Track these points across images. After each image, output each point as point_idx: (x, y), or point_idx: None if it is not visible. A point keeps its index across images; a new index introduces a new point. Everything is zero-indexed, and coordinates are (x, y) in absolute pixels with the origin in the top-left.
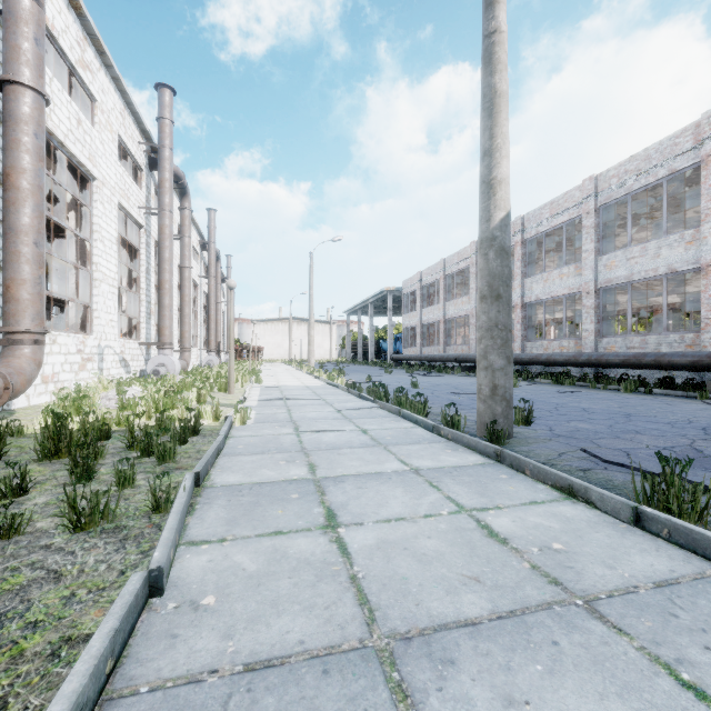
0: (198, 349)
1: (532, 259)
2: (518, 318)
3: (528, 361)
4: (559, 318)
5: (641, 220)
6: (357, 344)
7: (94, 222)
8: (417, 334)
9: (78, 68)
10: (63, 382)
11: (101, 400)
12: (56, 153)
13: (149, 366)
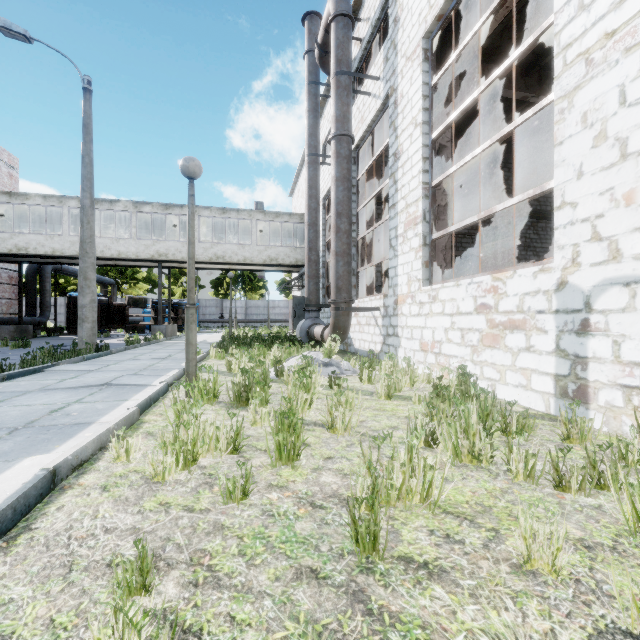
0: None
1: None
2: None
3: None
4: None
5: None
6: None
7: None
8: None
9: None
10: (450, 358)
11: None
12: None
13: None
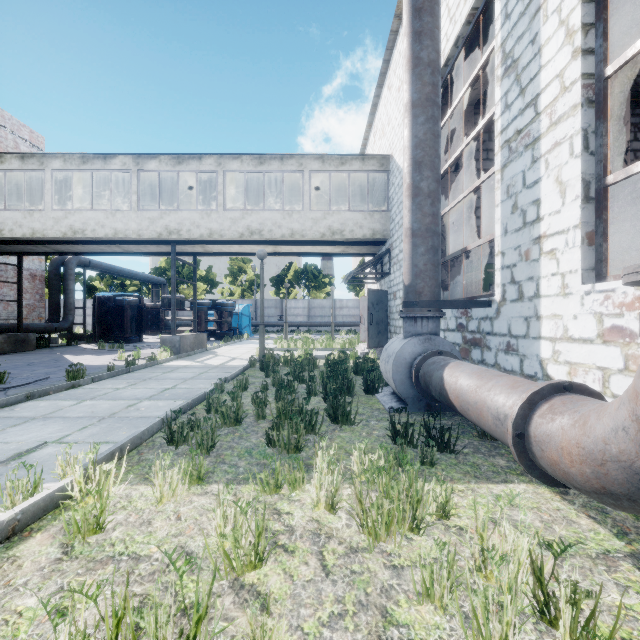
0: None
1: None
2: None
3: None
4: None
5: None
6: None
7: None
8: None
9: None
10: None
11: None
12: None
13: None
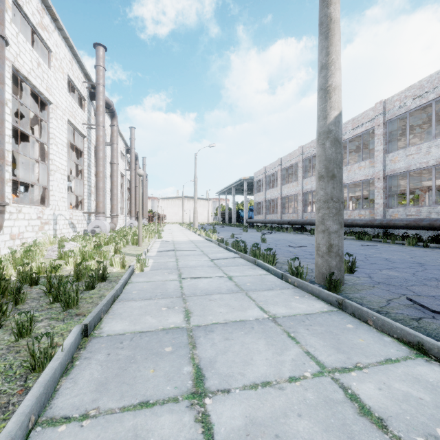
0: (124, 216)
1: None
2: None
3: None
4: (355, 196)
5: (413, 130)
6: (225, 213)
7: (50, 132)
8: (263, 207)
9: (38, 28)
10: (27, 239)
11: (47, 252)
12: (24, 86)
13: (89, 227)
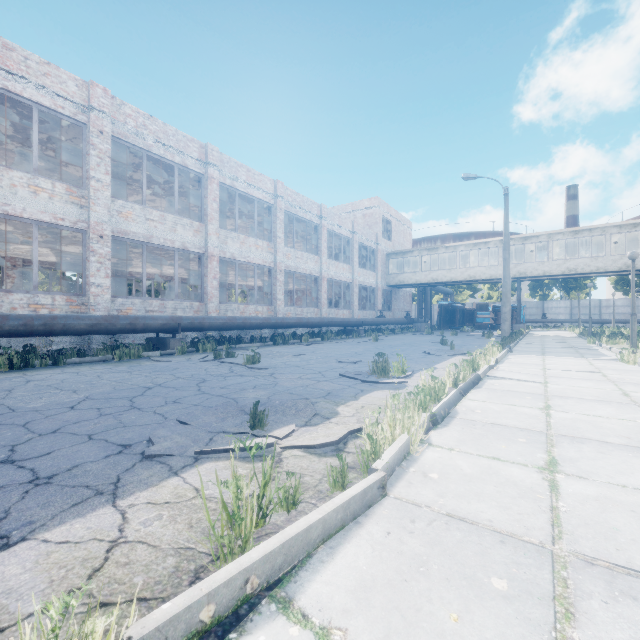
0: None
1: (69, 160)
2: (215, 272)
3: (293, 324)
4: None
5: None
6: None
7: None
8: None
9: None
10: None
11: None
12: None
13: None
